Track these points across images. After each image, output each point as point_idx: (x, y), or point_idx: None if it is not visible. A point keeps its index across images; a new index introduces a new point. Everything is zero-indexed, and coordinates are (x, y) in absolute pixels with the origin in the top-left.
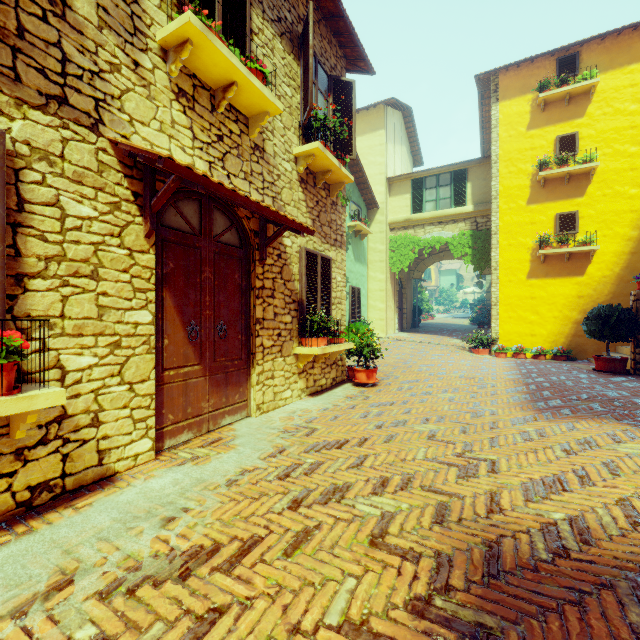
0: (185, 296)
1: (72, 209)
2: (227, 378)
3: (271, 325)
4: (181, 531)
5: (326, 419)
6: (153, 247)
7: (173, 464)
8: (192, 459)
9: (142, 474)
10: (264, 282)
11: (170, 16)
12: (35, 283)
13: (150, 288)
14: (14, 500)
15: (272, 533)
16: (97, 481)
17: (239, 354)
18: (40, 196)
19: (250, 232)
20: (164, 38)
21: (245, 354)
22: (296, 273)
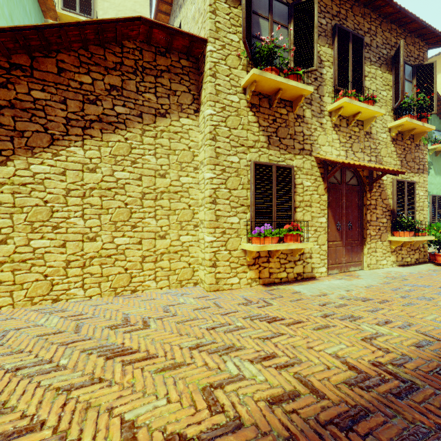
0: (335, 211)
1: (305, 184)
2: (352, 249)
3: (374, 224)
4: (355, 293)
5: (414, 277)
6: (326, 192)
7: (336, 279)
8: (343, 278)
9: (326, 279)
10: (371, 201)
11: (331, 97)
12: (297, 210)
13: (325, 209)
14: (293, 276)
15: (394, 301)
16: (311, 278)
17: (357, 238)
18: (298, 182)
19: (363, 177)
20: (331, 109)
21: (360, 238)
22: (389, 194)
